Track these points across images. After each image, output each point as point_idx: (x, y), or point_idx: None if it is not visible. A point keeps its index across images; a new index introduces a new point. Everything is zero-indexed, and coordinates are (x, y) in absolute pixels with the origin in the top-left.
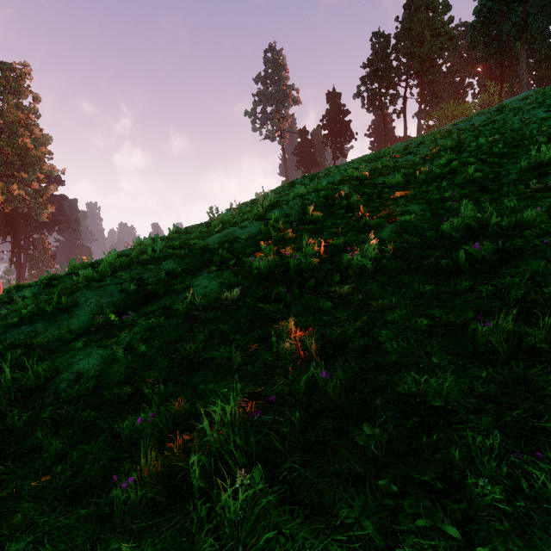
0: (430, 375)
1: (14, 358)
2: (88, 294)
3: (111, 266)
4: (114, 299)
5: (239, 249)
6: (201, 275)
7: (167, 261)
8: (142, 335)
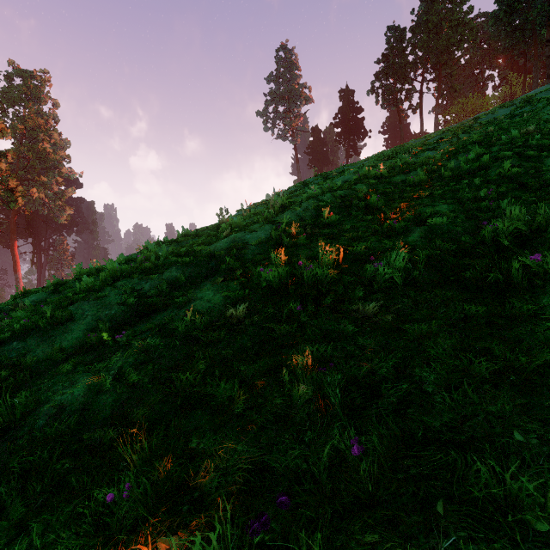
0: (513, 462)
1: None
2: (85, 306)
3: (112, 274)
4: (111, 311)
5: (248, 255)
6: (206, 286)
7: (170, 269)
8: (135, 358)
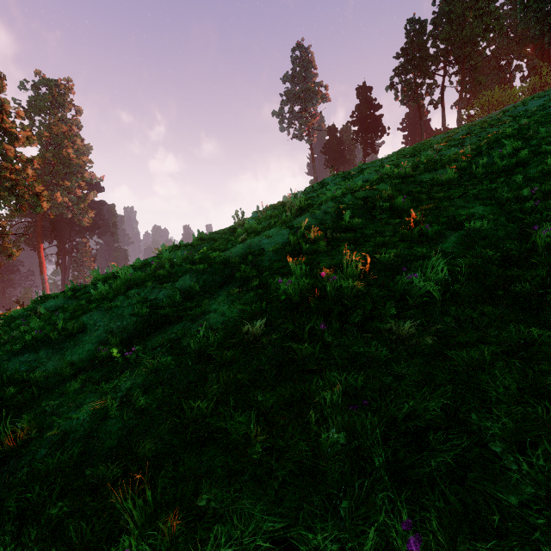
0: None
1: (6, 398)
2: (97, 316)
3: (125, 282)
4: (123, 323)
5: (265, 262)
6: (221, 296)
7: (184, 277)
8: (145, 379)
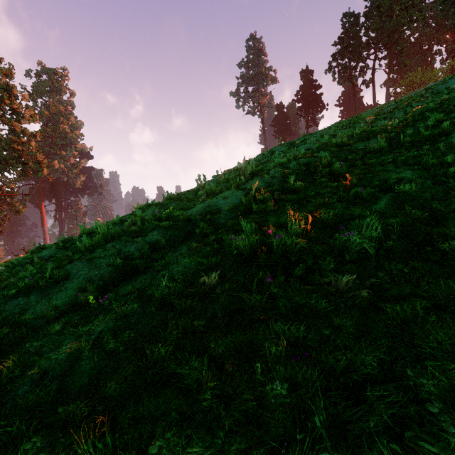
0: None
1: None
2: (79, 266)
3: (104, 236)
4: (101, 272)
5: (221, 220)
6: (183, 249)
7: (153, 232)
8: (115, 323)
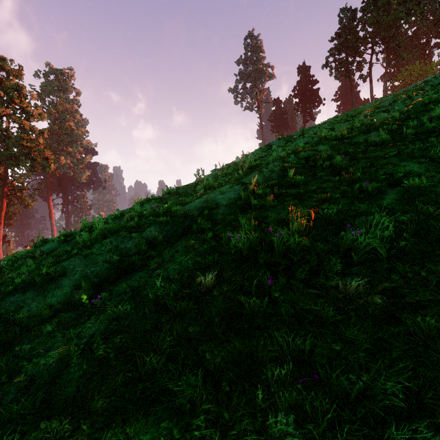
0: None
1: None
2: (76, 262)
3: (102, 232)
4: (97, 268)
5: (219, 215)
6: (179, 246)
7: (150, 228)
8: (107, 325)
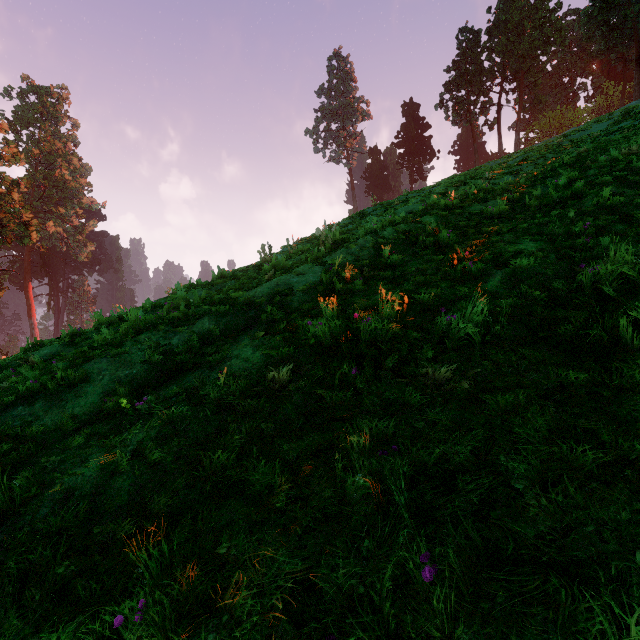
0: (636, 598)
1: None
2: (102, 364)
3: (134, 325)
4: (133, 371)
5: (294, 303)
6: (244, 341)
7: (202, 319)
8: (158, 431)
